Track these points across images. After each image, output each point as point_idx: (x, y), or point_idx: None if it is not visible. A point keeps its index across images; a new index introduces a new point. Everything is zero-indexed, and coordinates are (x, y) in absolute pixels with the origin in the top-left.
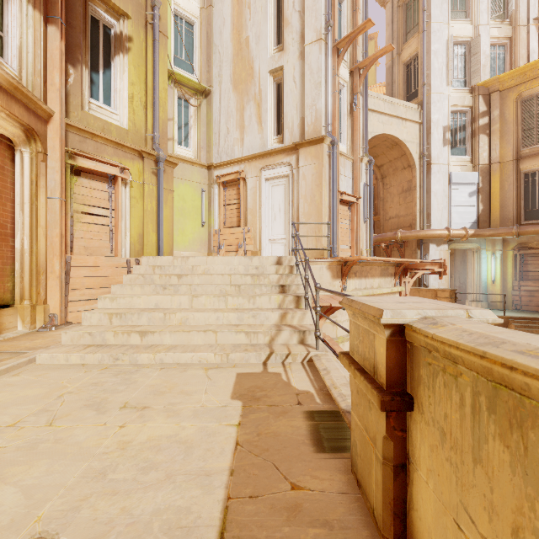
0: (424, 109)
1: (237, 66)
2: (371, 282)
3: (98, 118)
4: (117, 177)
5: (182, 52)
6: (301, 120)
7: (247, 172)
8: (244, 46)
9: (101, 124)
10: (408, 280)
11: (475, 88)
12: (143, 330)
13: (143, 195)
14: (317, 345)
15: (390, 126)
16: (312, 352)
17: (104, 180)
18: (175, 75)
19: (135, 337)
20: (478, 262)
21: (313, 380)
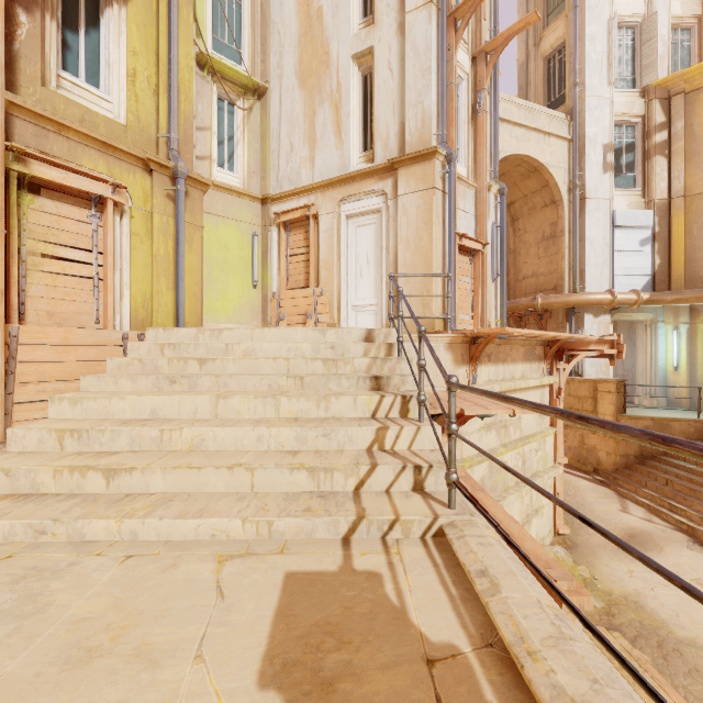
0: (576, 120)
1: (304, 50)
2: (512, 370)
3: (74, 102)
4: (106, 199)
5: (224, 32)
6: (400, 127)
7: (319, 206)
8: (315, 21)
9: (78, 112)
10: (564, 366)
11: (649, 89)
12: (111, 465)
13: (152, 232)
14: (451, 500)
15: (527, 143)
16: (442, 516)
17: (83, 204)
18: (213, 62)
19: (94, 479)
20: (653, 340)
21: (458, 599)
